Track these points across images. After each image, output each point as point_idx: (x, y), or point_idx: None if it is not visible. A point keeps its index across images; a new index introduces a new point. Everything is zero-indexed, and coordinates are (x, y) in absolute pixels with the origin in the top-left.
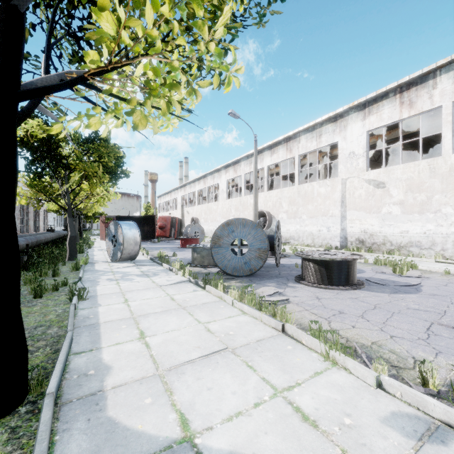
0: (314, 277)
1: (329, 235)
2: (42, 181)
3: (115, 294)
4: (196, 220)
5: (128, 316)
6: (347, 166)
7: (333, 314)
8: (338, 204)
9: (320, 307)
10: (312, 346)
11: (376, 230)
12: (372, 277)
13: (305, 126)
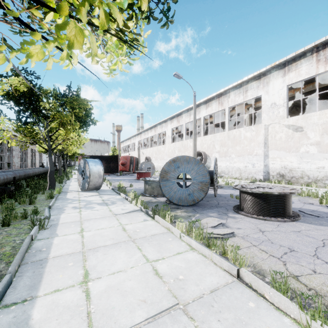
0: (253, 209)
1: (254, 170)
2: (28, 128)
3: (74, 223)
4: (149, 158)
5: (78, 249)
6: (269, 114)
7: (284, 252)
8: (261, 145)
9: (268, 242)
10: (280, 306)
11: (295, 166)
12: (302, 207)
13: (234, 84)
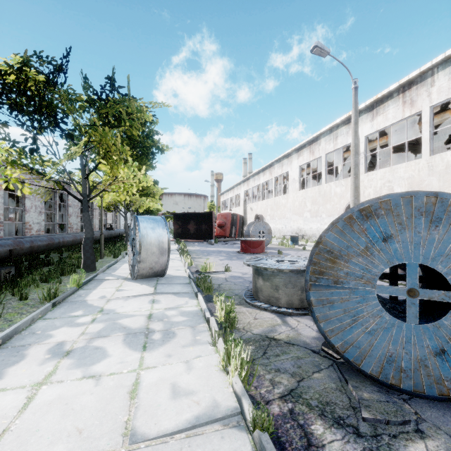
0: None
1: None
2: (43, 160)
3: None
4: (261, 217)
5: None
6: None
7: None
8: None
9: None
10: None
11: None
12: None
13: (449, 52)
